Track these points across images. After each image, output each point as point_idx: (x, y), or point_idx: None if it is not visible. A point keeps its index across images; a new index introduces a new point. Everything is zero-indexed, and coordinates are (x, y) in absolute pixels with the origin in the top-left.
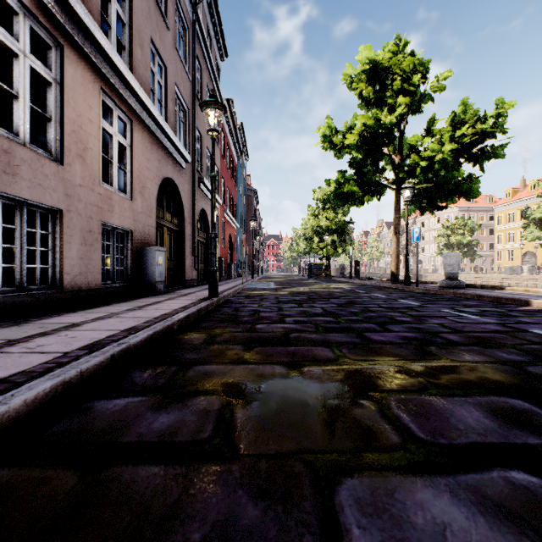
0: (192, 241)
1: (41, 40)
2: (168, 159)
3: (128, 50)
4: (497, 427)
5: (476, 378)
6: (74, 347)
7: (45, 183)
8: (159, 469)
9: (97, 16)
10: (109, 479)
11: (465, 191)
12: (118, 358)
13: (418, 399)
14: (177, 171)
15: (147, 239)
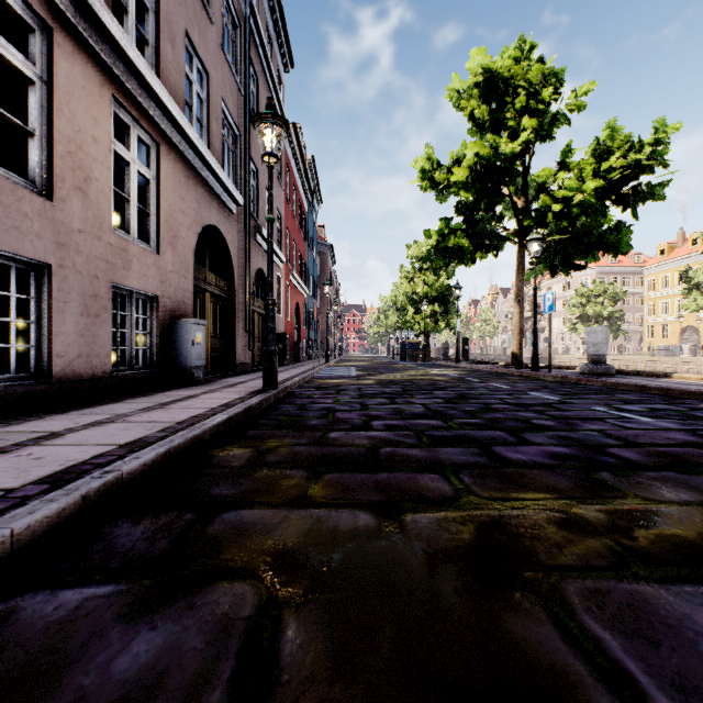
0: (245, 312)
1: (19, 18)
2: (212, 200)
3: (153, 46)
4: None
5: (702, 539)
6: (30, 479)
7: (23, 225)
8: None
9: None
10: None
11: (612, 245)
12: (98, 499)
13: (619, 589)
14: (224, 216)
15: (181, 308)
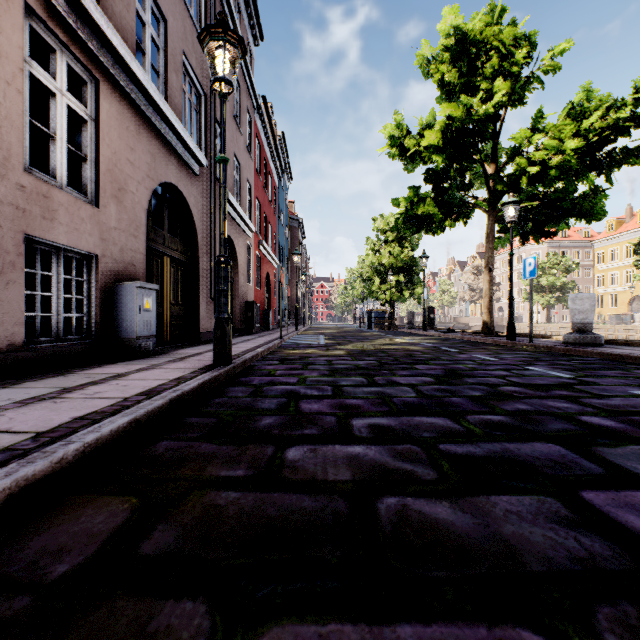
0: (210, 279)
1: None
2: (170, 156)
3: None
4: None
5: None
6: None
7: None
8: None
9: None
10: None
11: (585, 211)
12: None
13: None
14: (185, 177)
15: (130, 271)
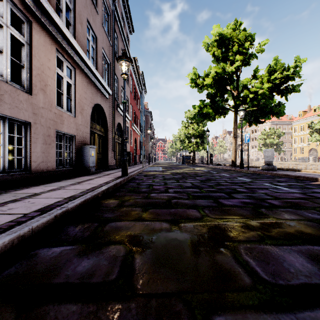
0: (112, 142)
1: (18, 17)
2: (98, 92)
3: (73, 26)
4: (317, 270)
5: (295, 232)
6: (32, 210)
7: (20, 106)
8: (77, 307)
9: (53, 4)
10: (38, 317)
11: (276, 112)
12: (60, 217)
13: (259, 247)
14: (103, 100)
15: (85, 140)
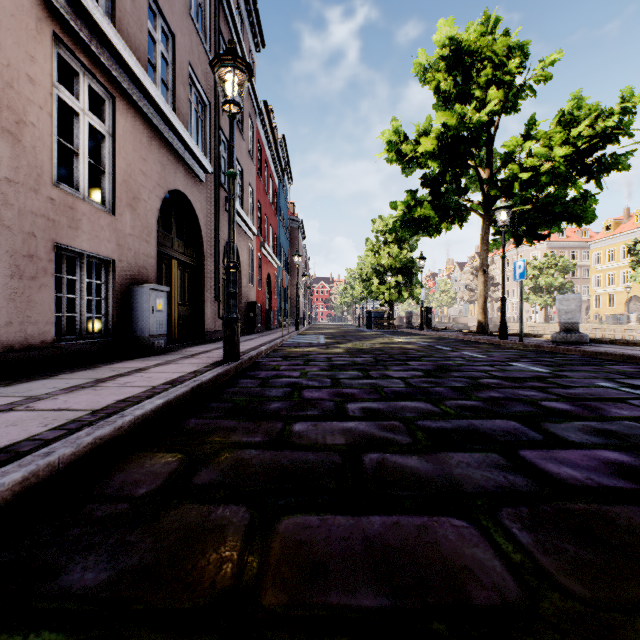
0: (215, 280)
1: None
2: (178, 165)
3: None
4: None
5: None
6: None
7: None
8: None
9: None
10: None
11: (576, 215)
12: None
13: None
14: (192, 183)
15: (142, 274)
